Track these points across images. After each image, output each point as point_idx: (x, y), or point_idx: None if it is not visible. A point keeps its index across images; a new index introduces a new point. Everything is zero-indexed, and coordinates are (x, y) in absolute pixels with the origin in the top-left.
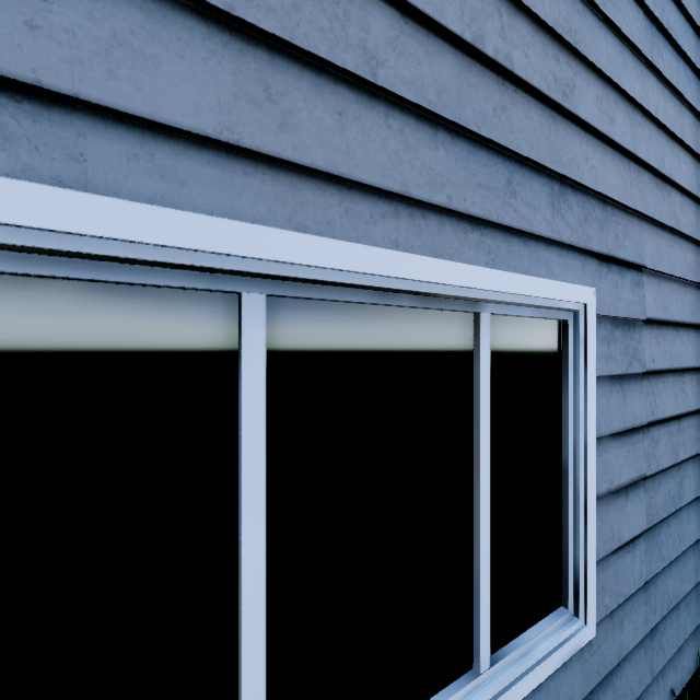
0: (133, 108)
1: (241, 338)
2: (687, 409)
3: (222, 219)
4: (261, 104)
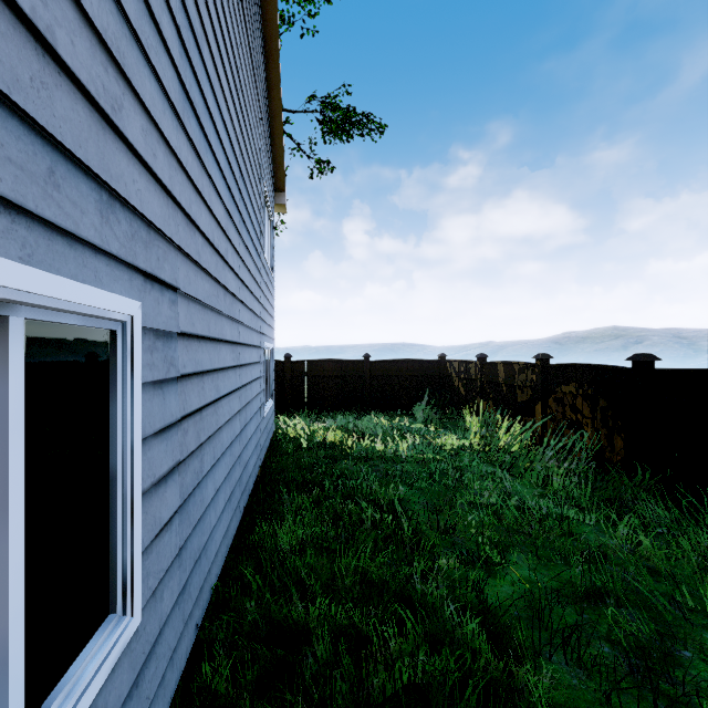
0: None
1: None
2: (206, 402)
3: None
4: None
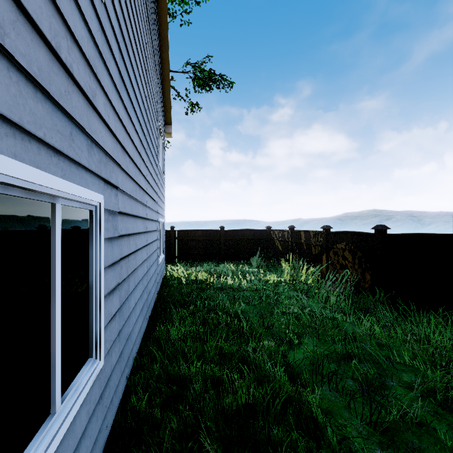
0: None
1: None
2: (131, 251)
3: None
4: None
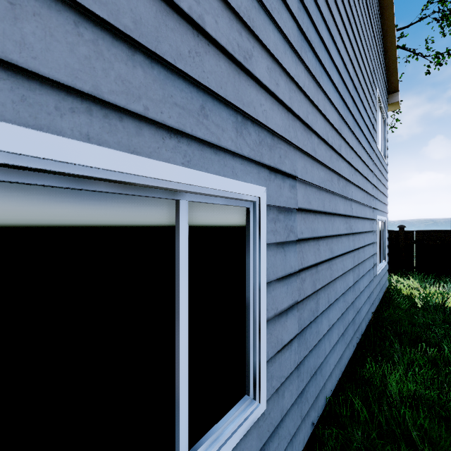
0: None
1: None
2: (321, 260)
3: None
4: None
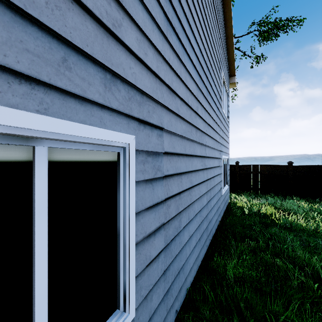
0: None
1: None
2: (183, 189)
3: None
4: None
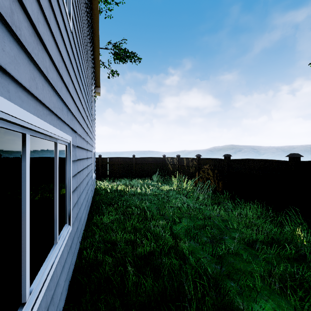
0: (18, 79)
1: (25, 147)
2: (81, 169)
3: (30, 113)
4: (33, 80)
